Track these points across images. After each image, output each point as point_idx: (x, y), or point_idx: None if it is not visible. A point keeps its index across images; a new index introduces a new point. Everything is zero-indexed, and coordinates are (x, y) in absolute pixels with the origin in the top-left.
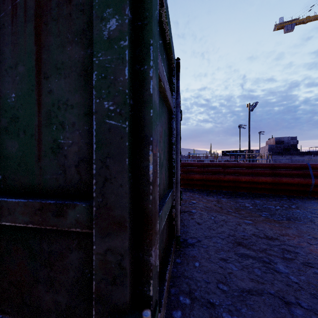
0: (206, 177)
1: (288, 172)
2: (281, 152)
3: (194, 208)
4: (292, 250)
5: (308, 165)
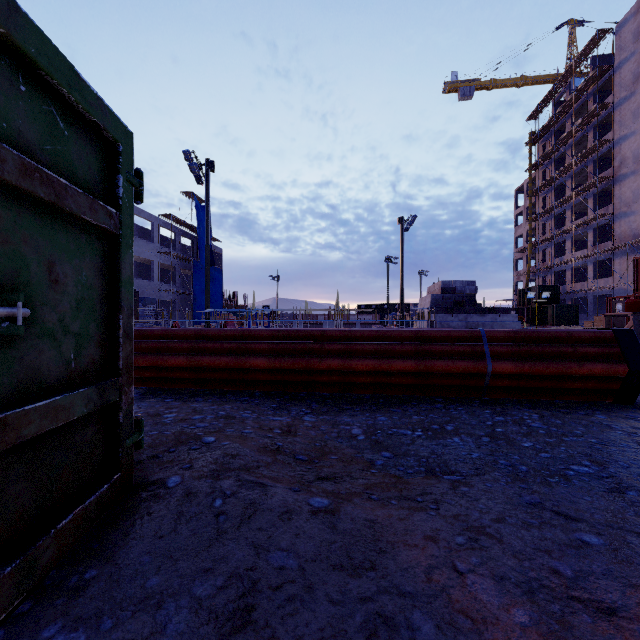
0: (282, 363)
1: (446, 348)
2: (452, 308)
3: (187, 467)
4: (402, 619)
5: (481, 333)
